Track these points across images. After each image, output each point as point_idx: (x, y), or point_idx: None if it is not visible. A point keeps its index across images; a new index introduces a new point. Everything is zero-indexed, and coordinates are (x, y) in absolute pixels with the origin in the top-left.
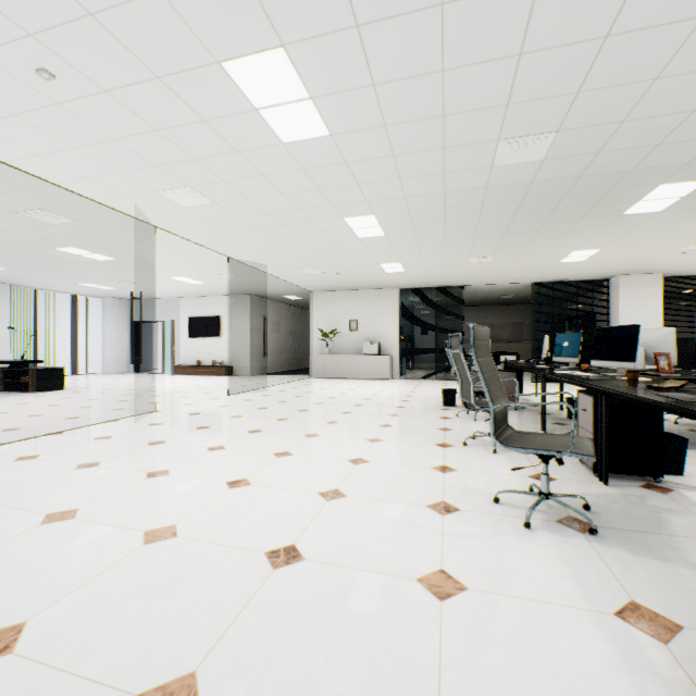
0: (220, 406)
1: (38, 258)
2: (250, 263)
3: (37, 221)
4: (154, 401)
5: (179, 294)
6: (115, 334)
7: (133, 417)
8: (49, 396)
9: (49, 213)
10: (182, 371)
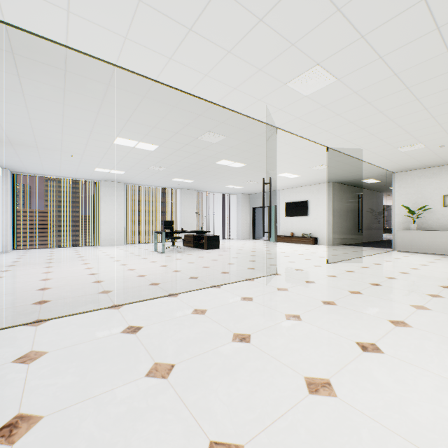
0: (327, 275)
1: (207, 171)
2: (344, 150)
3: (206, 143)
4: (272, 264)
5: (279, 187)
6: (242, 215)
7: (262, 277)
8: (212, 252)
9: (212, 134)
10: (281, 239)
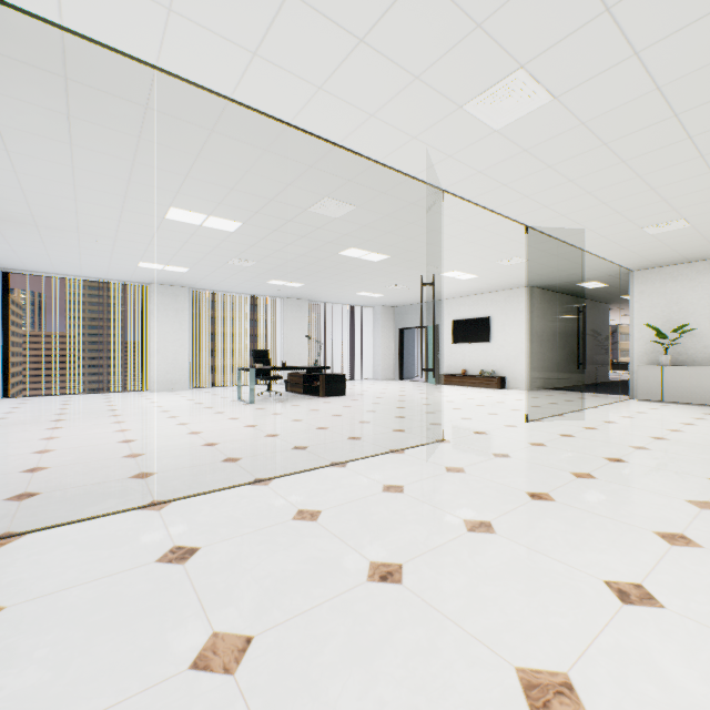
0: (529, 442)
1: (325, 268)
2: (554, 232)
3: (323, 218)
4: (433, 422)
5: (443, 295)
6: (383, 341)
7: (417, 447)
8: (333, 402)
9: (332, 202)
10: (445, 380)
